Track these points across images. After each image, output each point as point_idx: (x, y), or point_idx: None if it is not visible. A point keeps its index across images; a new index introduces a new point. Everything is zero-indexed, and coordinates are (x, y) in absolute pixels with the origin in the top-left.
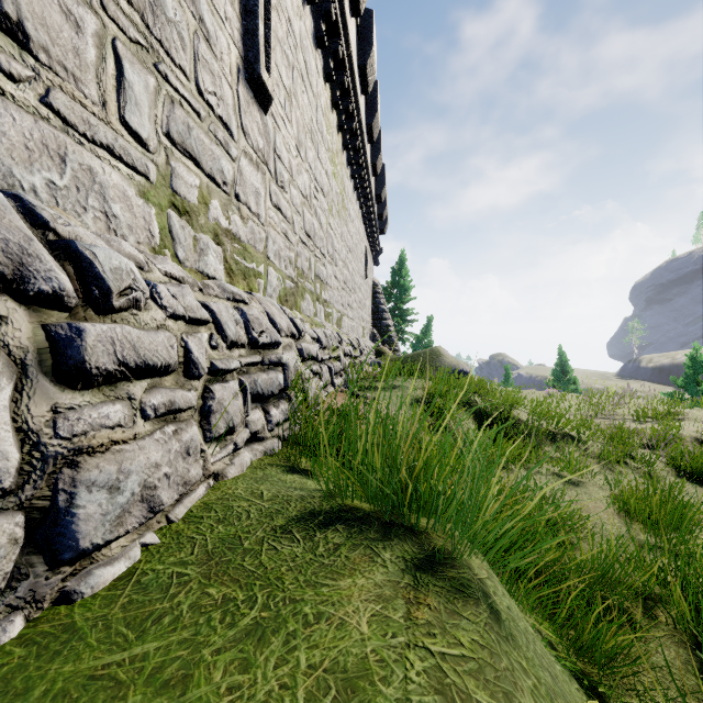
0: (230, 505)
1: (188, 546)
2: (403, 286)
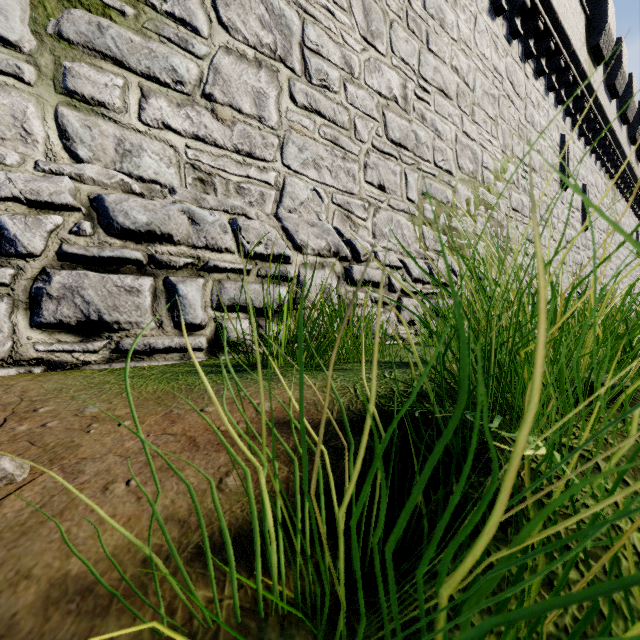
0: None
1: None
2: None
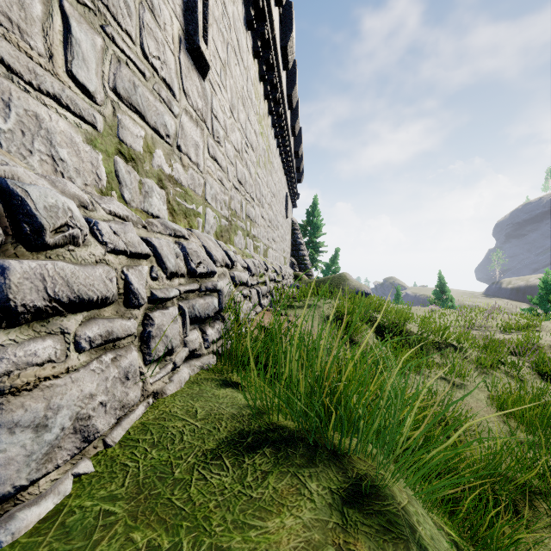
0: (165, 426)
1: (120, 475)
2: (316, 224)
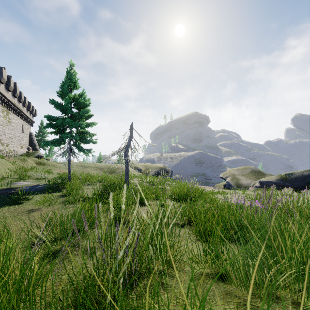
0: None
1: None
2: (45, 132)
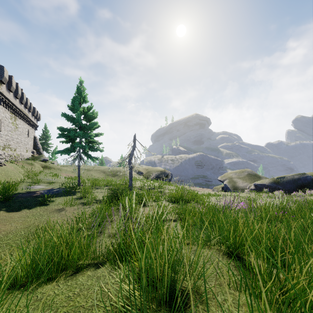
0: None
1: None
2: (48, 136)
